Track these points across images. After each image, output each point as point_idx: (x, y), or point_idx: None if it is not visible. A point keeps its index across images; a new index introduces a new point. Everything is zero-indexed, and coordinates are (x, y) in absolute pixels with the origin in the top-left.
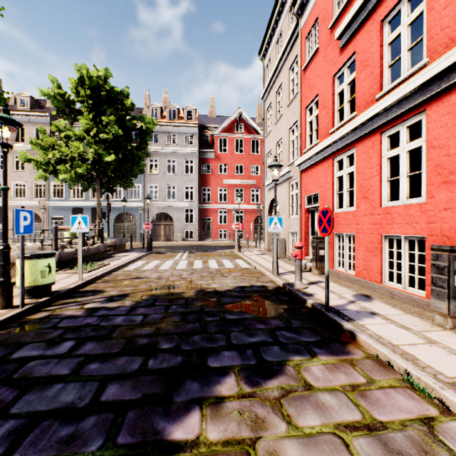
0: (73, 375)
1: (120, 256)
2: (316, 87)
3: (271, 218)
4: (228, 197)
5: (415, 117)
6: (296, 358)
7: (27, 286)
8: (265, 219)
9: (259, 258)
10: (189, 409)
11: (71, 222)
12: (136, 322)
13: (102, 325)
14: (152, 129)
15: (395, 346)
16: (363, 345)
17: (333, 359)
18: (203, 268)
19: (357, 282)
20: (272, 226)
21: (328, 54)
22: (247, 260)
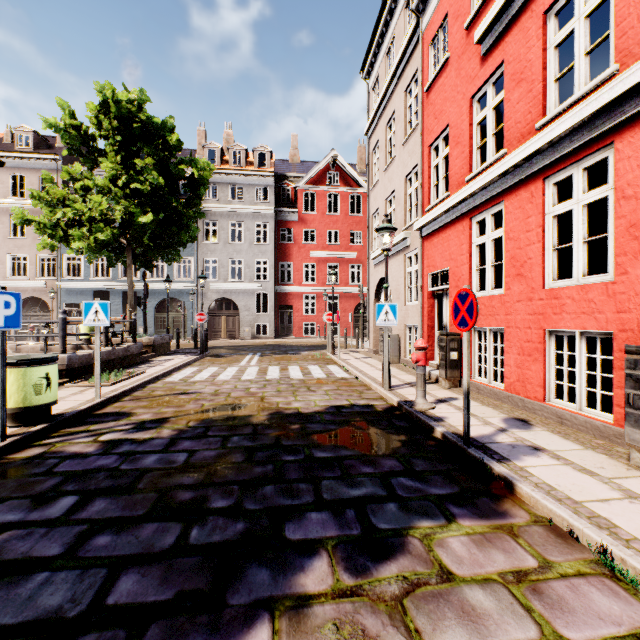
0: (67, 556)
1: (161, 361)
2: (445, 115)
3: (381, 305)
4: (317, 276)
5: (597, 154)
6: (423, 523)
7: (12, 408)
8: (370, 308)
9: (362, 364)
10: (253, 619)
11: (84, 311)
12: (176, 463)
13: (123, 468)
14: (208, 177)
15: (578, 504)
16: (525, 500)
17: (482, 525)
18: (281, 378)
19: (507, 399)
20: (382, 317)
21: (462, 66)
22: (345, 366)
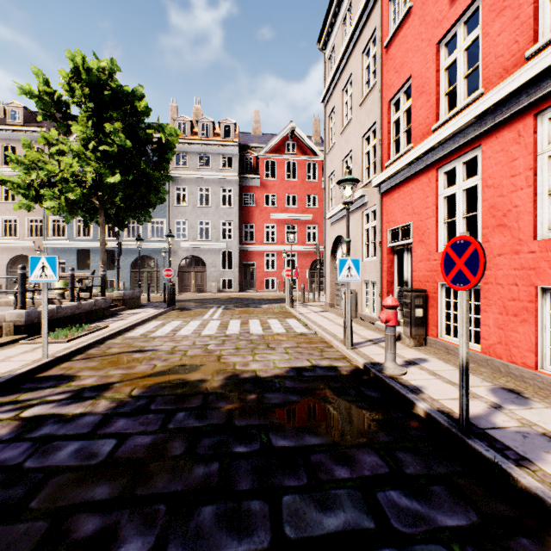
0: None
1: (128, 315)
2: (407, 66)
3: (343, 260)
4: (277, 236)
5: None
6: None
7: None
8: (326, 264)
9: (320, 318)
10: None
11: (30, 266)
12: (96, 458)
13: (25, 467)
14: (175, 142)
15: None
16: None
17: None
18: (240, 333)
19: (485, 363)
20: (344, 272)
21: (428, 11)
22: (303, 320)
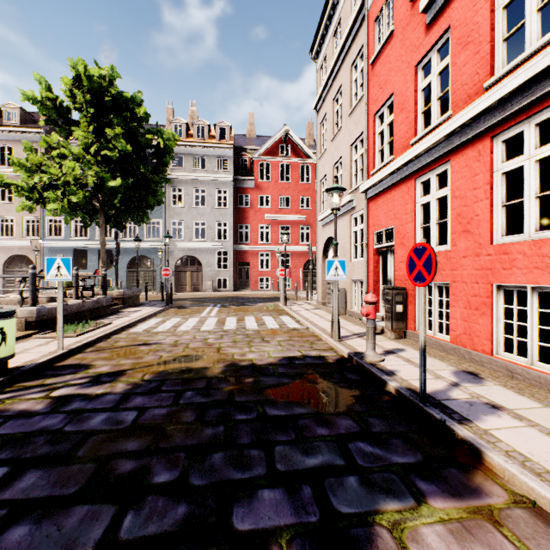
0: None
1: (129, 312)
2: (390, 84)
3: (331, 261)
4: (271, 237)
5: None
6: (390, 505)
7: None
8: (318, 264)
9: (312, 315)
10: None
11: (47, 266)
12: (123, 424)
13: (66, 431)
14: (173, 147)
15: None
16: (498, 472)
17: (457, 508)
18: (237, 328)
19: (453, 351)
20: (332, 272)
21: (407, 37)
22: (296, 317)
